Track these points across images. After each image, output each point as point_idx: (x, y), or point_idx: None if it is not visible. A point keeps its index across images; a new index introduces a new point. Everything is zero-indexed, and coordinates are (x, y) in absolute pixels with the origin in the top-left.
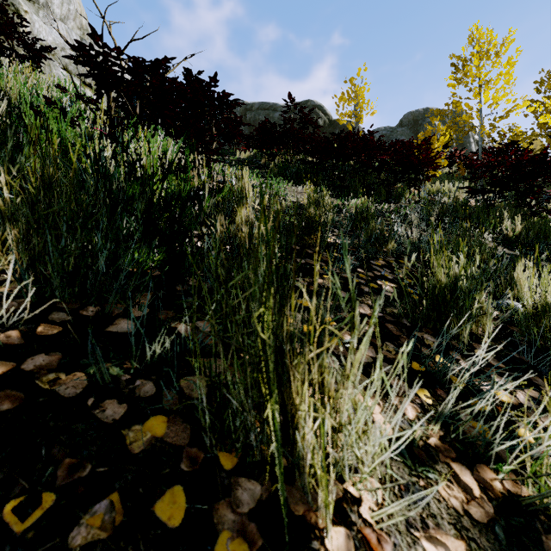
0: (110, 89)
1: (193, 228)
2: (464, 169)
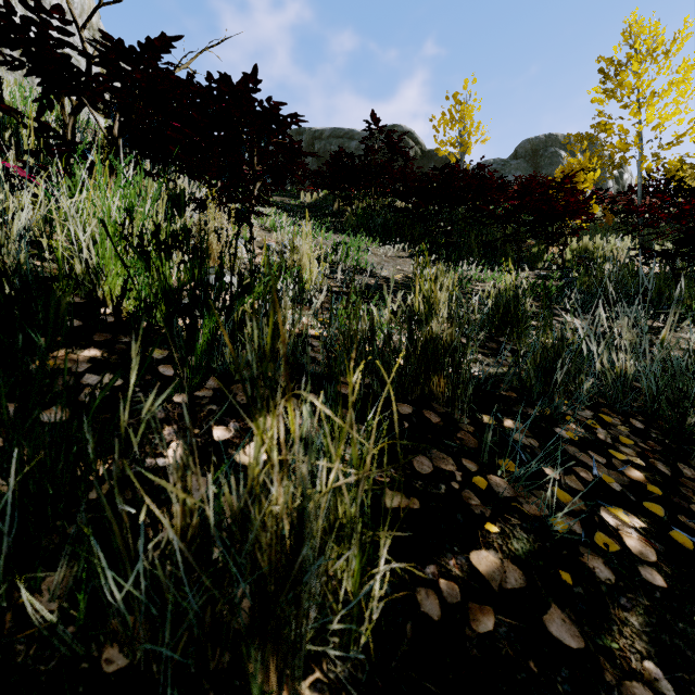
0: (61, 92)
1: (172, 391)
2: (611, 215)
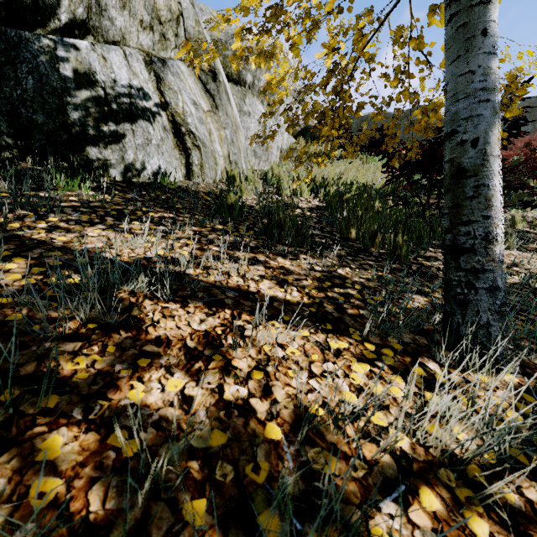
0: None
1: None
2: None
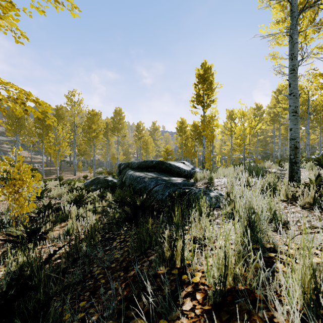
0: None
1: None
2: None
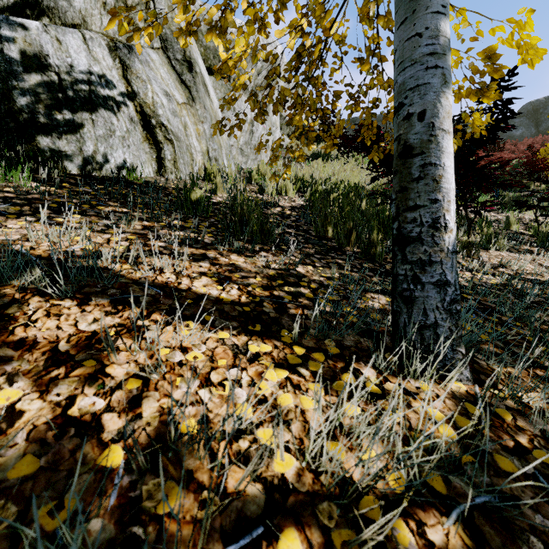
0: None
1: None
2: None
